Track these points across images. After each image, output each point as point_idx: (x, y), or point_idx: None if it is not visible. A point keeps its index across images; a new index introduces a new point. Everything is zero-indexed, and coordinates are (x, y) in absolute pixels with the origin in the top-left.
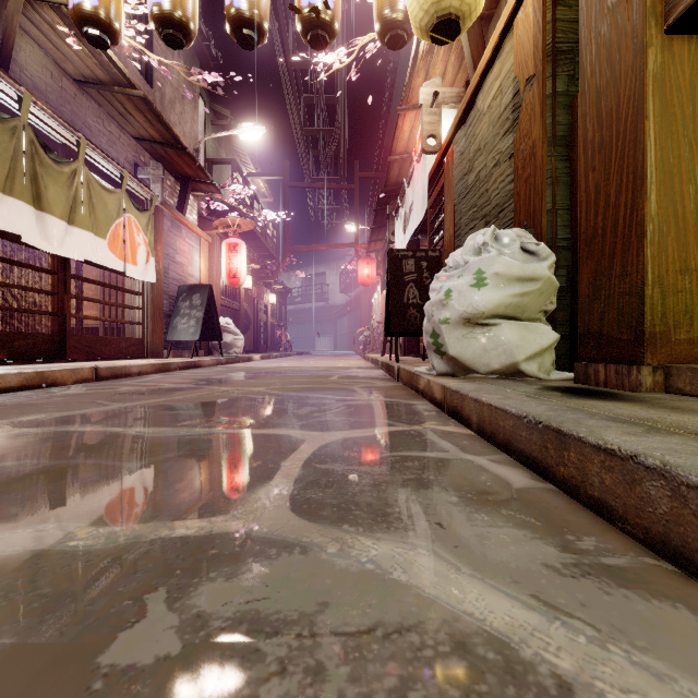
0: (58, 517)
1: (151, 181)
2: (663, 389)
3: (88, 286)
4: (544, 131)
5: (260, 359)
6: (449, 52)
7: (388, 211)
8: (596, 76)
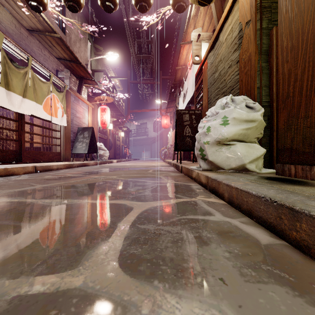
0: None
1: (64, 78)
2: None
3: (36, 128)
4: (256, 47)
5: (116, 162)
6: (205, 15)
7: (176, 93)
8: (288, 12)
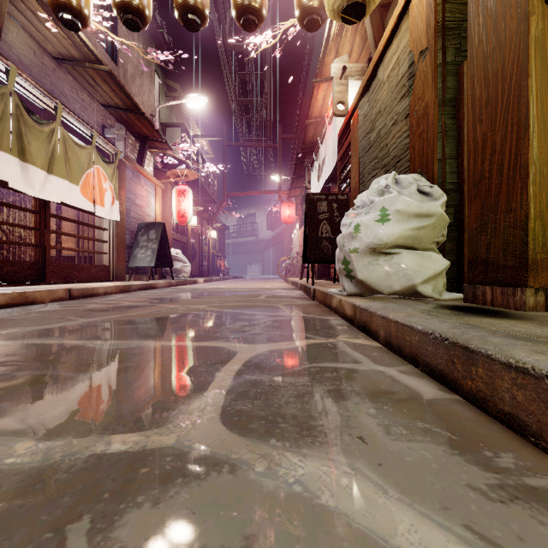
0: (3, 430)
1: (115, 139)
2: (544, 308)
3: (66, 223)
4: (435, 94)
5: (203, 282)
6: (355, 35)
7: (305, 164)
8: (483, 44)
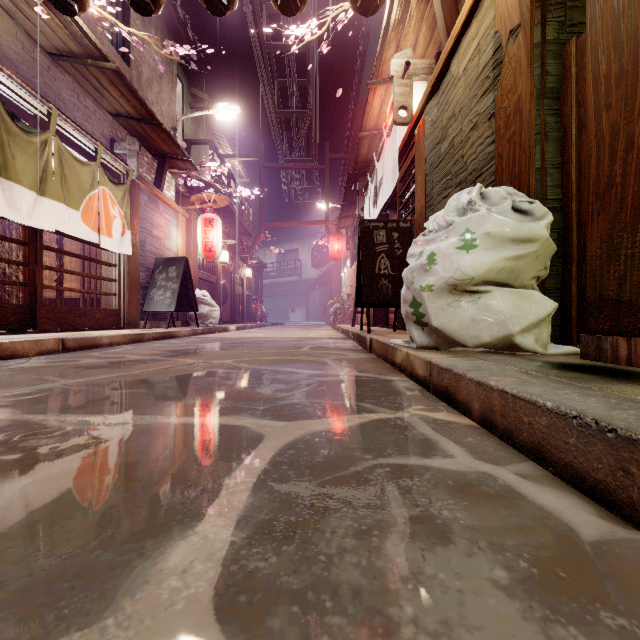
0: None
1: (127, 156)
2: None
3: (69, 259)
4: (532, 83)
5: (235, 329)
6: (421, 22)
7: (358, 187)
8: None
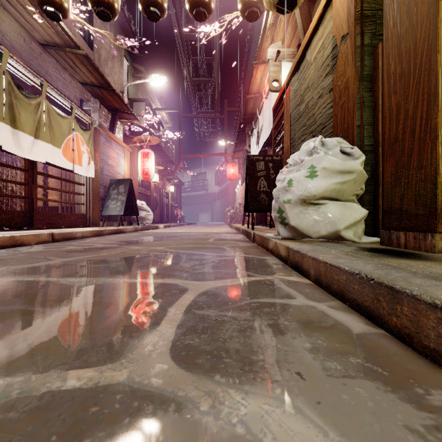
0: None
1: (91, 111)
2: None
3: (52, 180)
4: (355, 71)
5: (163, 227)
6: (287, 25)
7: (246, 131)
8: (397, 26)
